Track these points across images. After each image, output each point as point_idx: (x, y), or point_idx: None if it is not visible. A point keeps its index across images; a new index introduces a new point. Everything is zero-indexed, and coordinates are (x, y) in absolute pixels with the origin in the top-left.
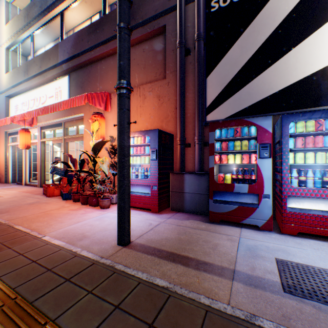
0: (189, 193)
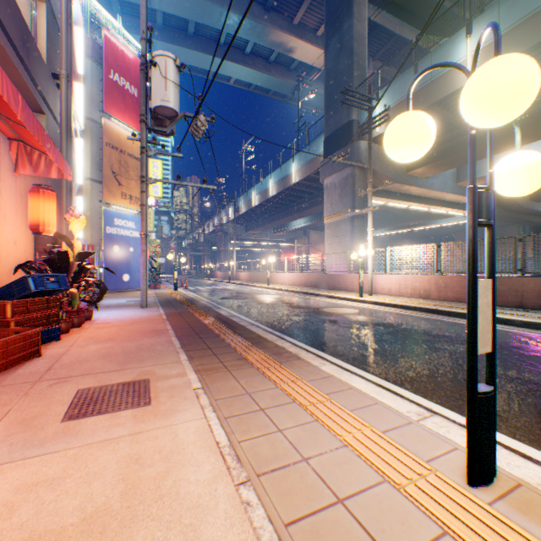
0: None
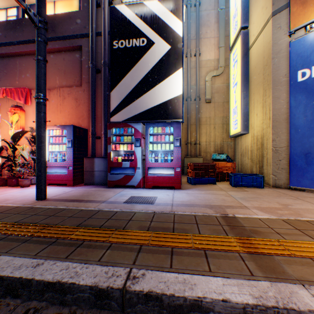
0: (98, 171)
